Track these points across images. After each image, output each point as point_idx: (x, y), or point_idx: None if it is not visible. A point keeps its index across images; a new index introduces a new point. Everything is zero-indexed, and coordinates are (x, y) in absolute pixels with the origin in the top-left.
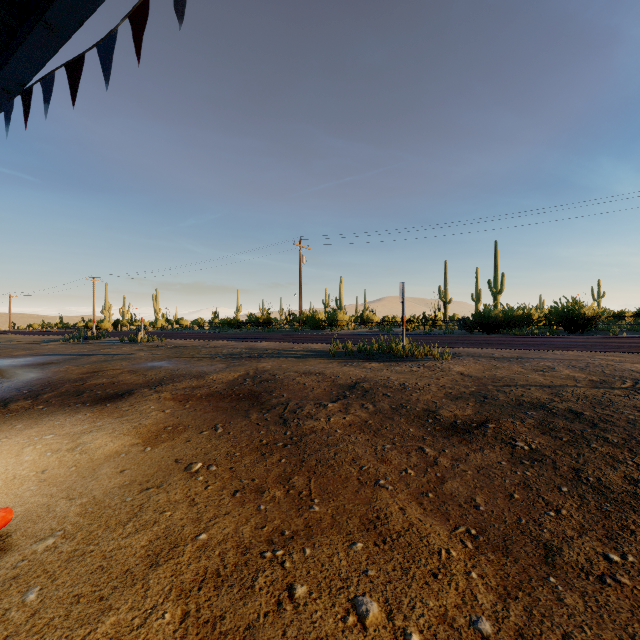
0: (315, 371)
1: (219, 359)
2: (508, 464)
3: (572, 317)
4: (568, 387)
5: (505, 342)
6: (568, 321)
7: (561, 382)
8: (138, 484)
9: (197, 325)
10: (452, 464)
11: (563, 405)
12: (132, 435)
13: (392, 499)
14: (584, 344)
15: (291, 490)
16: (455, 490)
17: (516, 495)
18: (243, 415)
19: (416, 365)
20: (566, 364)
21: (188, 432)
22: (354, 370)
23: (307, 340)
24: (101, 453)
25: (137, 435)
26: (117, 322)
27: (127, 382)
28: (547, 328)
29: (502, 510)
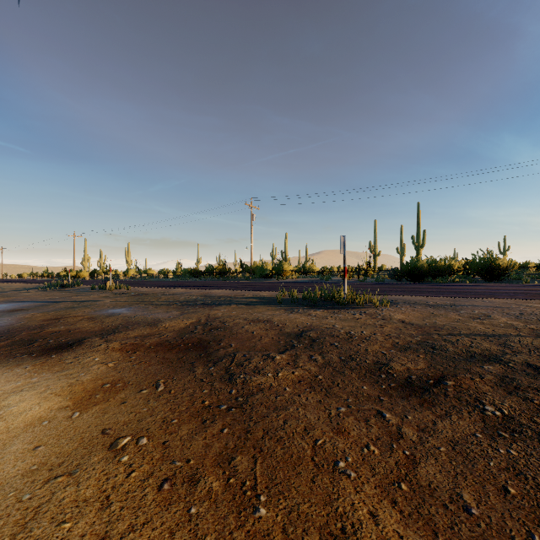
0: (263, 318)
1: (175, 306)
2: (485, 437)
3: (488, 267)
4: (513, 336)
5: (434, 290)
6: (485, 271)
7: (503, 331)
8: (47, 469)
9: (163, 274)
10: (420, 437)
11: (518, 358)
12: (64, 395)
13: (358, 495)
14: (506, 292)
15: (232, 478)
16: (433, 479)
17: (511, 488)
18: (188, 369)
19: (358, 312)
20: (500, 312)
21: (126, 391)
22: (300, 317)
23: (256, 288)
24: (21, 420)
25: (69, 395)
26: (94, 272)
27: (83, 330)
28: (465, 277)
29: (502, 516)
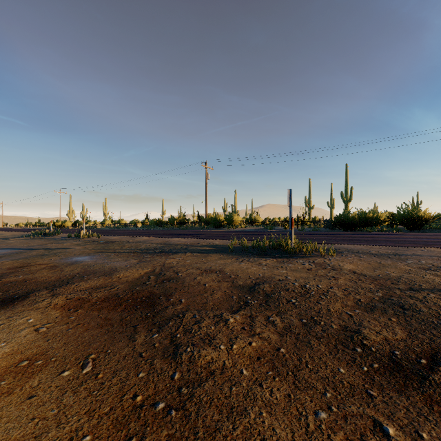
0: (216, 268)
1: (135, 254)
2: None
3: (411, 218)
4: None
5: (369, 239)
6: (408, 221)
7: None
8: None
9: (133, 224)
10: None
11: None
12: None
13: None
14: (438, 241)
15: None
16: None
17: None
18: (128, 335)
19: (307, 262)
20: None
21: (43, 373)
22: (251, 267)
23: (210, 236)
24: None
25: None
26: (77, 222)
27: (39, 280)
28: (389, 226)
29: None
